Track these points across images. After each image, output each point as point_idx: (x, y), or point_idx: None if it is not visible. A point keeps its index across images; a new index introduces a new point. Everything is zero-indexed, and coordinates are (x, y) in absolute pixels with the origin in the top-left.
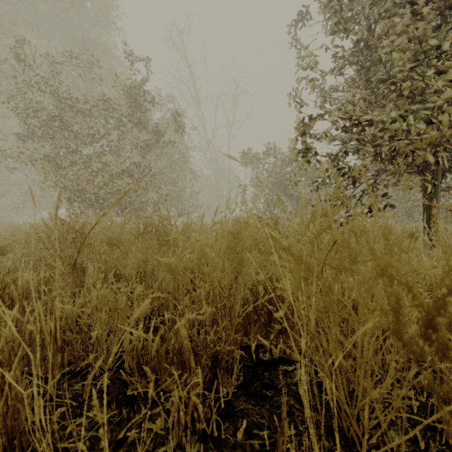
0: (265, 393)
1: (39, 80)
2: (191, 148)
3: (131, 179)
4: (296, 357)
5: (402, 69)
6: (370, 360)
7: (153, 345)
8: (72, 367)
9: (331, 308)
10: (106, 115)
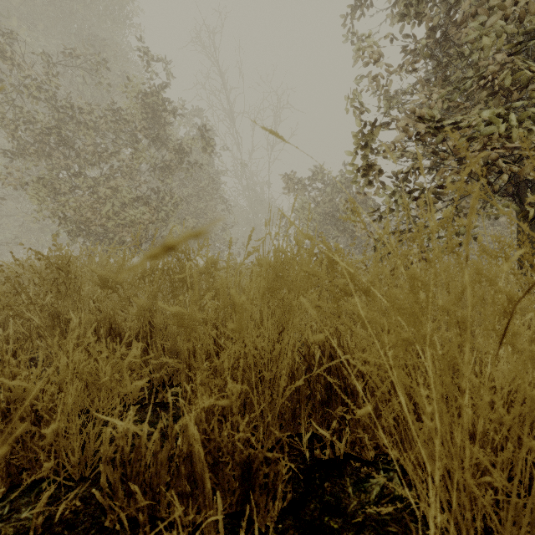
0: (328, 524)
1: (32, 83)
2: (222, 173)
3: (147, 208)
4: (370, 455)
5: (491, 62)
6: (534, 497)
7: (149, 444)
8: (26, 476)
9: (454, 397)
10: (117, 129)
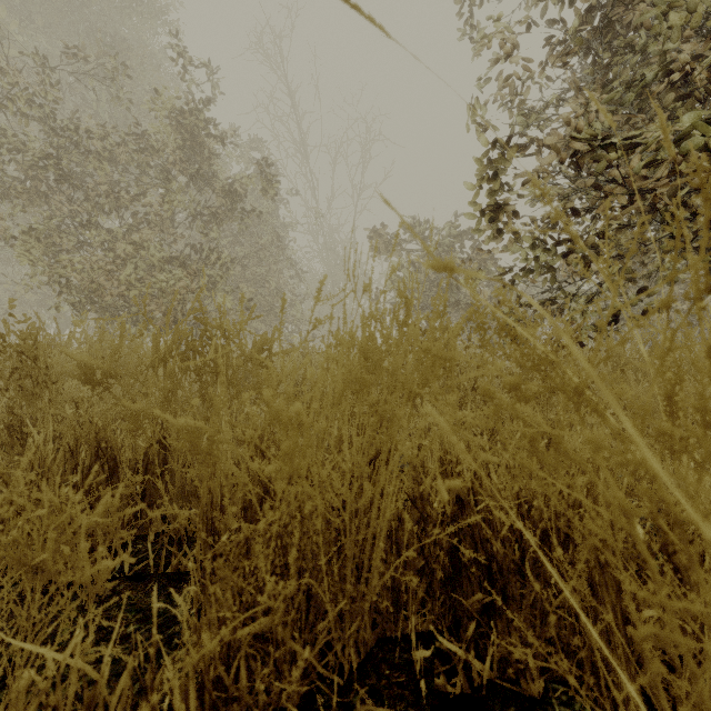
0: None
1: (20, 95)
2: (291, 226)
3: (184, 271)
4: (537, 688)
5: (677, 55)
6: None
7: (111, 698)
8: None
9: None
10: (143, 161)
